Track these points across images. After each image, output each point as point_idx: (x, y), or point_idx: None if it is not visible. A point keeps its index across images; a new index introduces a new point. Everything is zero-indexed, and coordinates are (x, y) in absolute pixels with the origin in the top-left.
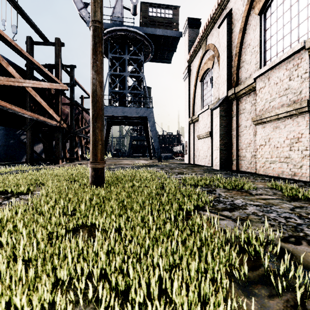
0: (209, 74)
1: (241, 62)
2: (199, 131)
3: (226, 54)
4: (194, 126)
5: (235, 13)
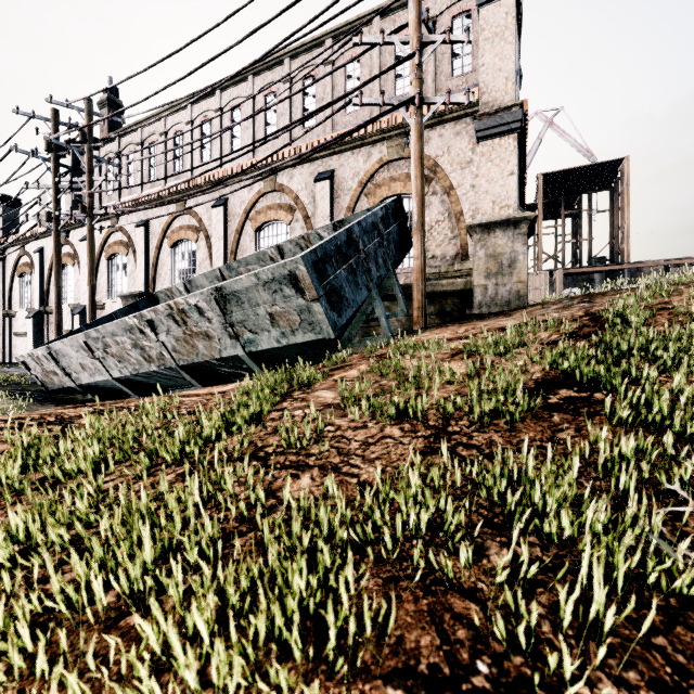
0: (30, 277)
1: (51, 290)
2: (18, 328)
3: (40, 279)
4: (12, 320)
5: (47, 253)
